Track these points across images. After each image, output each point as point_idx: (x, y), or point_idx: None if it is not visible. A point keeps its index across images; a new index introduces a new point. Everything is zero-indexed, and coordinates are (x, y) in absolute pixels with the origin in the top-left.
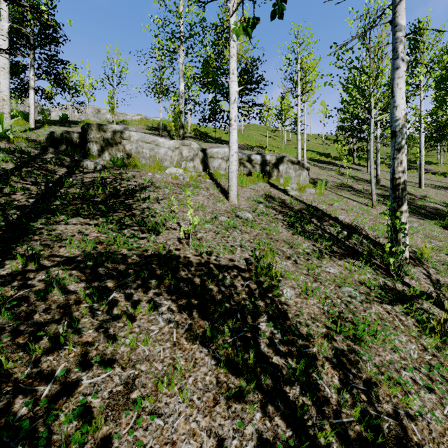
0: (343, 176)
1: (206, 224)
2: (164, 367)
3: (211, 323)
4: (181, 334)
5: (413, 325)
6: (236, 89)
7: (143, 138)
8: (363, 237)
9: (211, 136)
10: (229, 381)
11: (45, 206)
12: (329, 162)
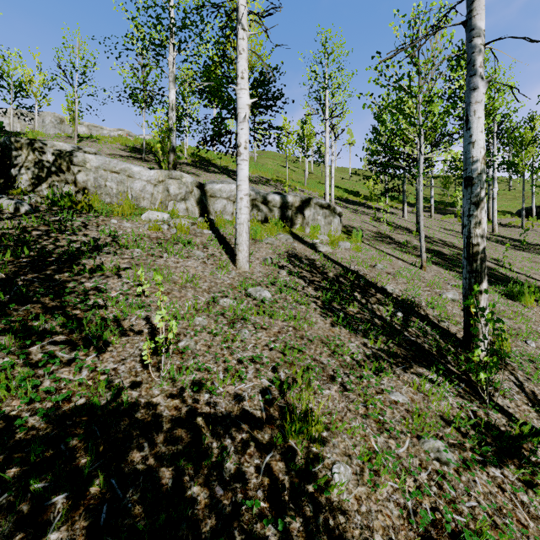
0: (378, 221)
1: (196, 316)
2: None
3: None
4: None
5: None
6: (248, 102)
7: (106, 164)
8: (424, 321)
9: (215, 163)
10: None
11: None
12: (359, 203)
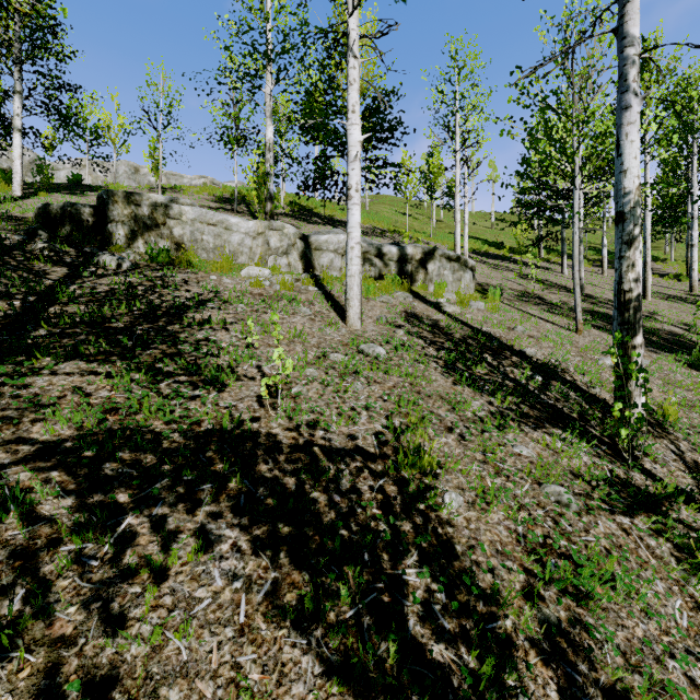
0: (526, 279)
1: (307, 368)
2: (217, 691)
3: (315, 577)
4: (256, 604)
5: (671, 557)
6: (359, 138)
7: (203, 216)
8: (568, 386)
9: (318, 213)
10: None
11: (13, 342)
12: (503, 257)
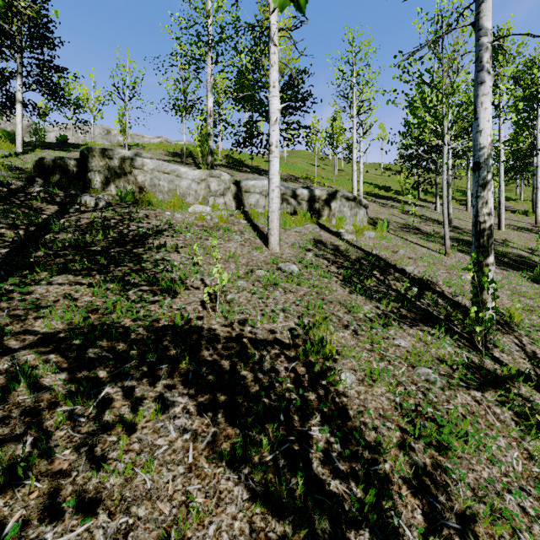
0: (407, 214)
1: (238, 280)
2: (172, 510)
3: (244, 431)
4: (200, 450)
5: (511, 421)
6: (278, 107)
7: (159, 167)
8: (438, 295)
9: (247, 164)
10: (268, 528)
11: (19, 260)
12: (390, 198)
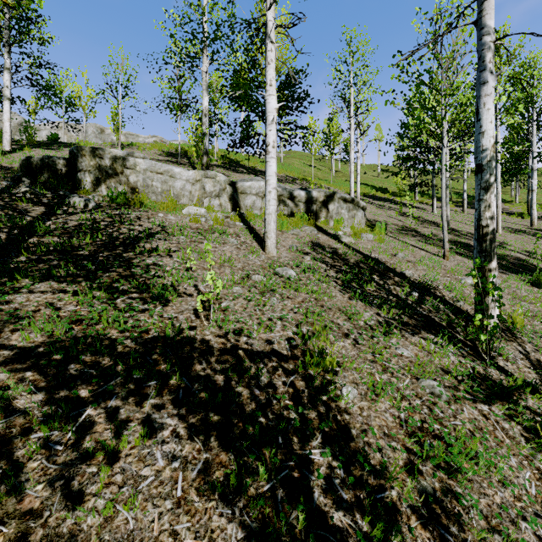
0: (405, 216)
1: (234, 286)
2: None
3: (238, 457)
4: (191, 481)
5: (521, 437)
6: (275, 106)
7: (152, 167)
8: (439, 300)
9: (243, 164)
10: None
11: None
12: (387, 199)
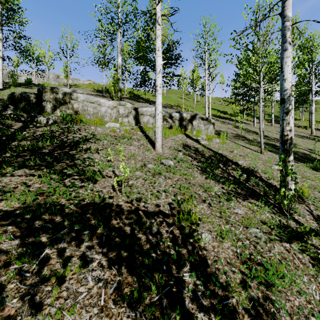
0: (237, 128)
1: (136, 171)
2: None
3: (139, 279)
4: (109, 295)
5: (309, 263)
6: (161, 63)
7: (87, 99)
8: (258, 179)
9: (142, 97)
10: None
11: None
12: (227, 118)
